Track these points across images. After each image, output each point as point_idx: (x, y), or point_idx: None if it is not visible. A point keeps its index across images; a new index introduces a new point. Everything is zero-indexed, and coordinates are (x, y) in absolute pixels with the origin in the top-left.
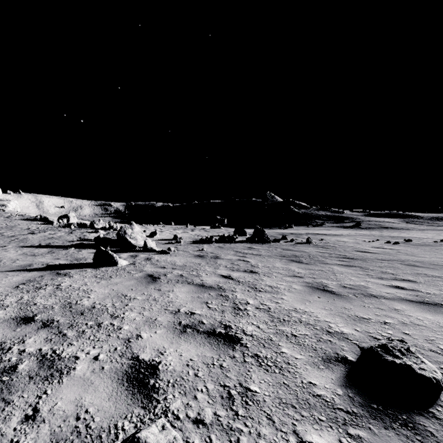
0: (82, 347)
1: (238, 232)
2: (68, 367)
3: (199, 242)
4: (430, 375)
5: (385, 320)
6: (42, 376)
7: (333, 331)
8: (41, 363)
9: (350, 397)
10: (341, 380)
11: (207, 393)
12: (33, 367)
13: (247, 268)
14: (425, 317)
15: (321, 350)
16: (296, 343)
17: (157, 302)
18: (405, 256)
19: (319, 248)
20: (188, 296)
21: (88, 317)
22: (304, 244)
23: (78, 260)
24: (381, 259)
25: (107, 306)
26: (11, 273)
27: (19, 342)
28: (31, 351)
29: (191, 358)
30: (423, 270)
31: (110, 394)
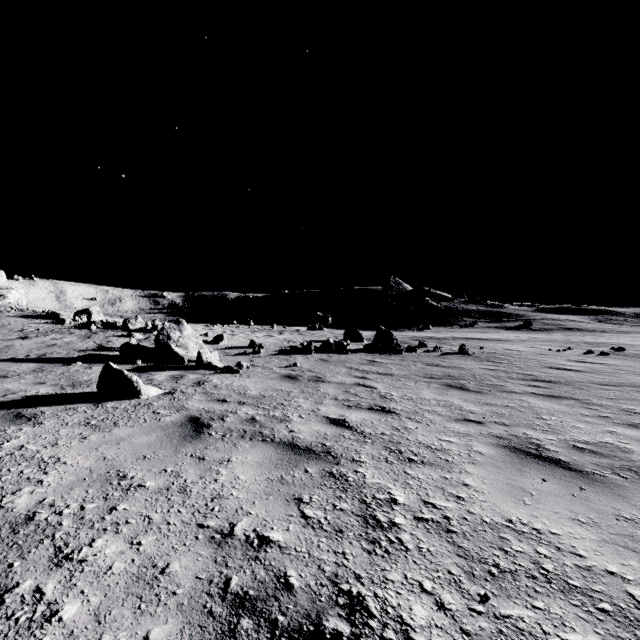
0: None
1: (350, 336)
2: None
3: (290, 352)
4: None
5: None
6: None
7: None
8: None
9: None
10: None
11: None
12: None
13: (374, 403)
14: None
15: None
16: None
17: (186, 500)
18: (636, 377)
19: (483, 361)
20: (259, 478)
21: None
22: (457, 355)
23: (75, 386)
24: (601, 384)
25: (63, 516)
26: None
27: None
28: None
29: None
30: None
31: None
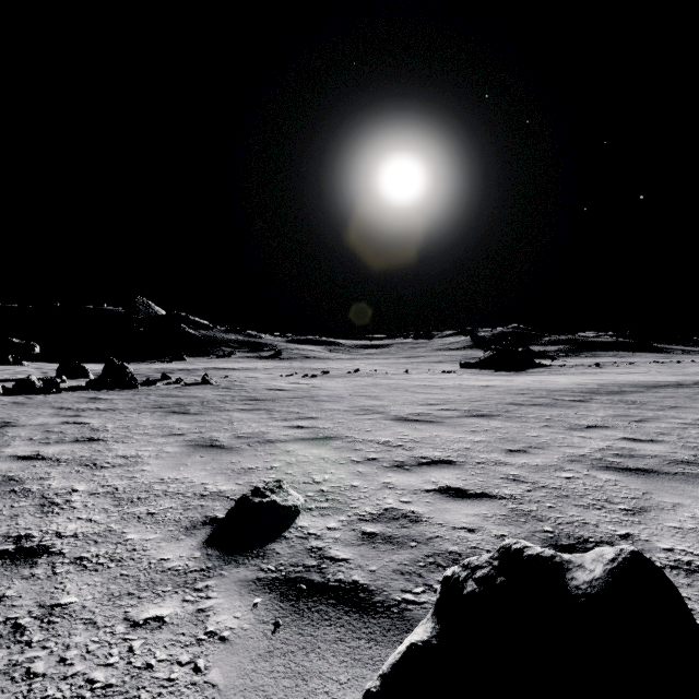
0: None
1: (68, 372)
2: None
3: None
4: (290, 503)
5: (274, 464)
6: None
7: (210, 492)
8: None
9: (209, 555)
10: (203, 542)
11: None
12: None
13: (82, 436)
14: (312, 452)
15: (187, 519)
16: (152, 522)
17: None
18: (318, 391)
19: (220, 389)
20: None
21: None
22: (199, 385)
23: None
24: (293, 397)
25: None
26: None
27: None
28: None
29: None
30: (329, 405)
31: None
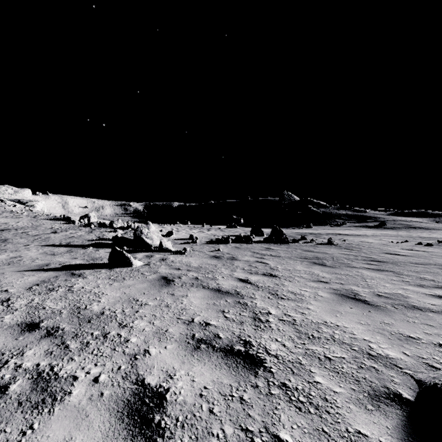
0: (82, 363)
1: (255, 232)
2: (63, 391)
3: (215, 242)
4: None
5: (440, 341)
6: (33, 401)
7: (376, 354)
8: (35, 384)
9: None
10: (400, 430)
11: (224, 441)
12: (25, 389)
13: (266, 271)
14: None
15: (365, 381)
16: (332, 370)
17: (169, 309)
18: None
19: (342, 249)
20: (203, 303)
21: (95, 325)
22: (326, 245)
23: (94, 260)
24: (416, 263)
25: (116, 313)
26: (28, 272)
27: (18, 355)
28: (28, 366)
29: (205, 385)
30: None
31: (105, 434)
